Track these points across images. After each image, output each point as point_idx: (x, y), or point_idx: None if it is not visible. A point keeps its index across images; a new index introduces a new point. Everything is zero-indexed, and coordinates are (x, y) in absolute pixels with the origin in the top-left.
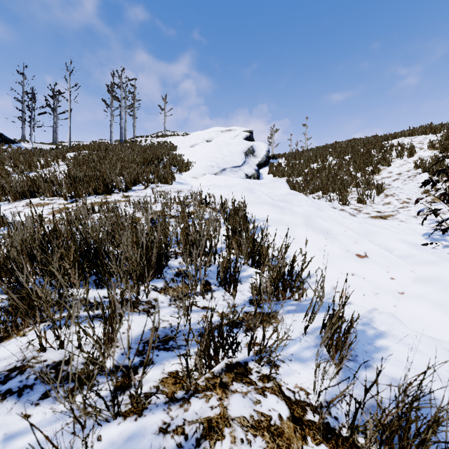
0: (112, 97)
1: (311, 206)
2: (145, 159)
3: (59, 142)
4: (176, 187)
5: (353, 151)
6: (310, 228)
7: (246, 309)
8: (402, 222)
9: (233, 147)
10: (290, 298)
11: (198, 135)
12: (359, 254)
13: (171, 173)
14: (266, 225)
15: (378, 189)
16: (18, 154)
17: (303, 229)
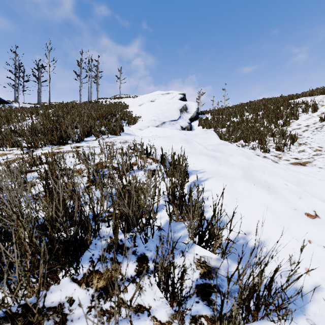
0: (81, 69)
1: (242, 155)
2: (101, 114)
3: (43, 103)
4: (123, 138)
5: (266, 108)
6: (250, 181)
7: (193, 310)
8: (321, 169)
9: (171, 105)
10: (263, 317)
11: (145, 97)
12: (308, 213)
13: (120, 126)
14: (206, 178)
15: (292, 139)
16: (1, 111)
17: (243, 183)
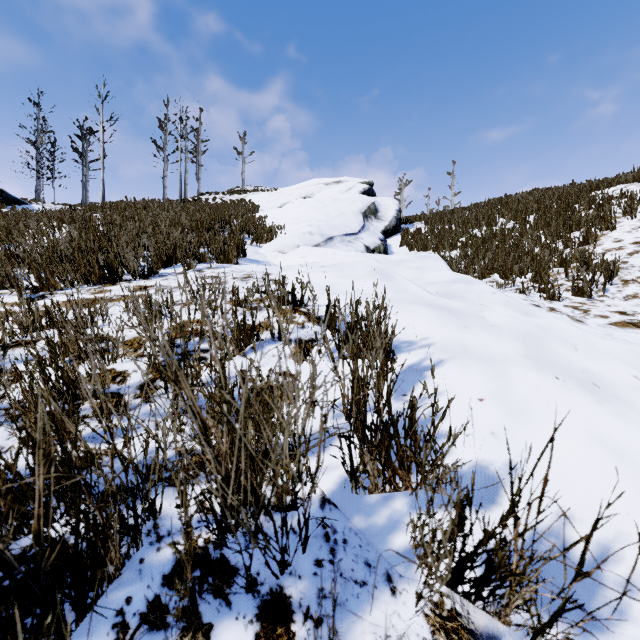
0: (166, 136)
1: (508, 306)
2: (200, 222)
3: (91, 203)
4: (243, 269)
5: (543, 208)
6: (545, 369)
7: None
8: None
9: (344, 205)
10: None
11: (292, 189)
12: None
13: (239, 244)
14: (435, 360)
15: (609, 270)
16: (1, 217)
17: (529, 373)
